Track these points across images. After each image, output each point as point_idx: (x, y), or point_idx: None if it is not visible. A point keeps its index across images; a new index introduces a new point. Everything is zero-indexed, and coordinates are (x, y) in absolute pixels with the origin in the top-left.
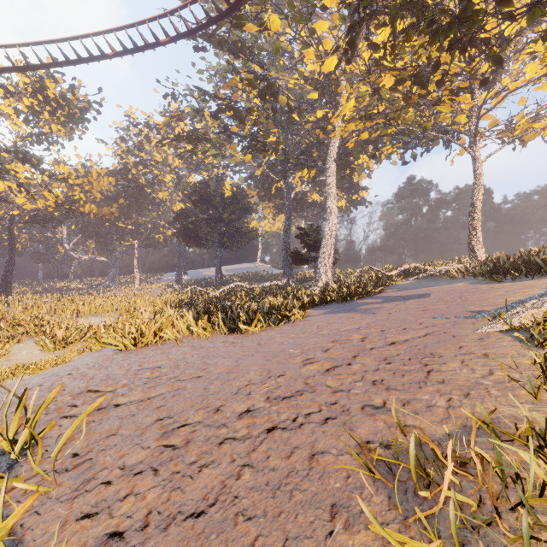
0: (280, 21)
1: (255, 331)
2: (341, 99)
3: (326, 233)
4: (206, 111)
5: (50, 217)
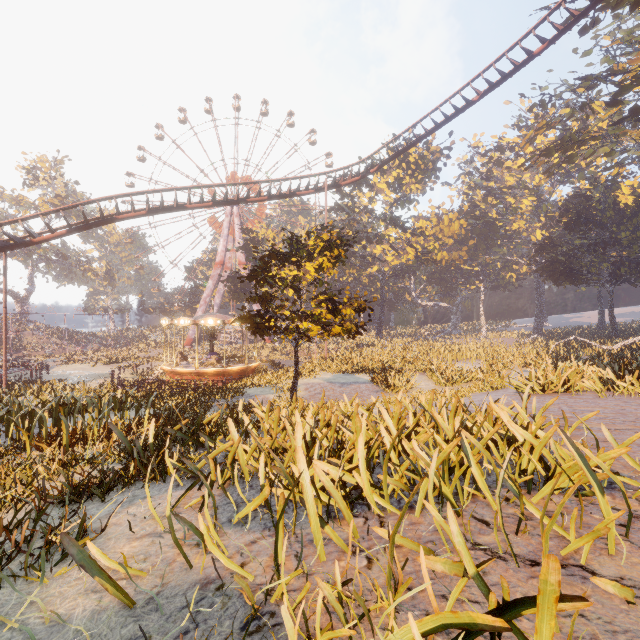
0: None
1: None
2: None
3: None
4: (595, 102)
5: (407, 269)
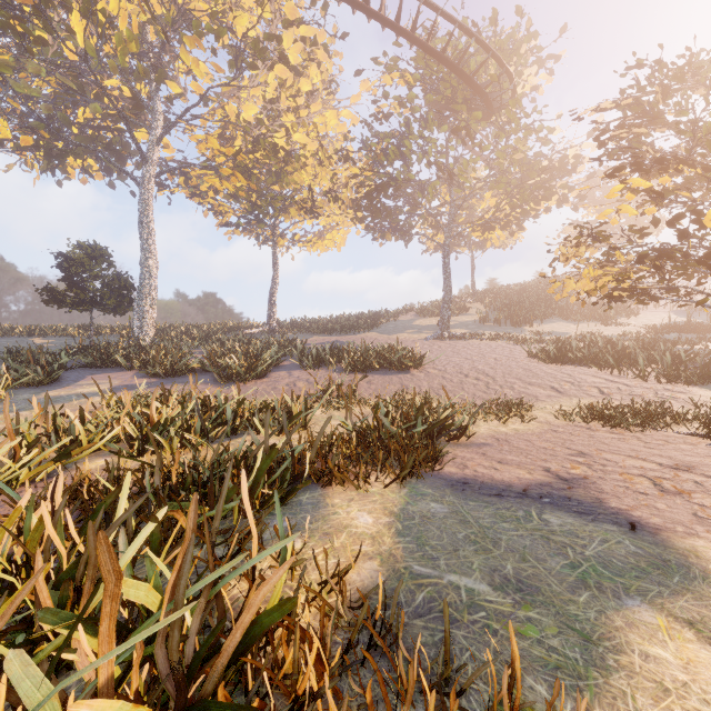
0: None
1: None
2: (158, 99)
3: (153, 270)
4: None
5: None
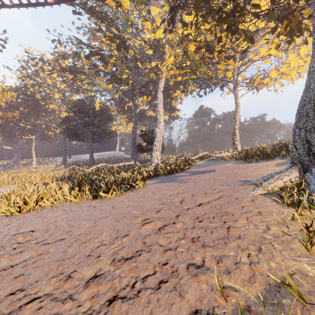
0: (130, 5)
1: (111, 197)
2: (166, 56)
3: (157, 134)
4: (82, 54)
5: None
